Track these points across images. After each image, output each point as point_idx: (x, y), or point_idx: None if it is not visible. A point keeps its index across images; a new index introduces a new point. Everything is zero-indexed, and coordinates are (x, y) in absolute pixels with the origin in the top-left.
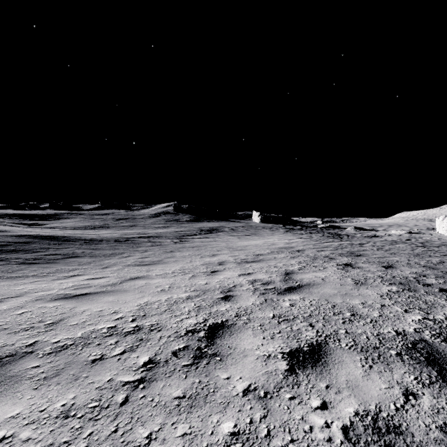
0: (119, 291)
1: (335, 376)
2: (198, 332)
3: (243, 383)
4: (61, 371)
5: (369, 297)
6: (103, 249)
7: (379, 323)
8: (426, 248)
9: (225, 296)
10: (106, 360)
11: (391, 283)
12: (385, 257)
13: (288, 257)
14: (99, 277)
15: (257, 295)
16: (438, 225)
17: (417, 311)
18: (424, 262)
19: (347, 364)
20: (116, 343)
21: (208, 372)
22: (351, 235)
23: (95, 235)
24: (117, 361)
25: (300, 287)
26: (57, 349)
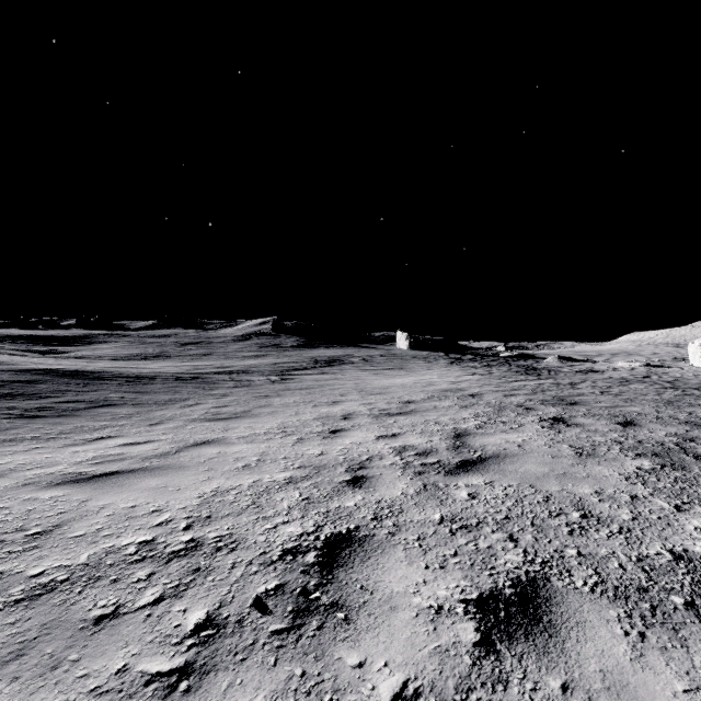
0: (170, 468)
1: (576, 660)
2: (305, 552)
3: (391, 679)
4: (28, 645)
5: (606, 480)
6: (156, 393)
7: (636, 535)
8: (680, 391)
9: (355, 478)
10: (123, 617)
11: (639, 454)
12: (618, 406)
13: (457, 406)
14: (142, 441)
15: (409, 475)
16: (693, 353)
17: (698, 510)
18: (684, 415)
19: (594, 628)
20: (149, 579)
21: (321, 650)
22: (554, 368)
23: (145, 370)
24: (144, 621)
25: (483, 461)
26: (34, 592)
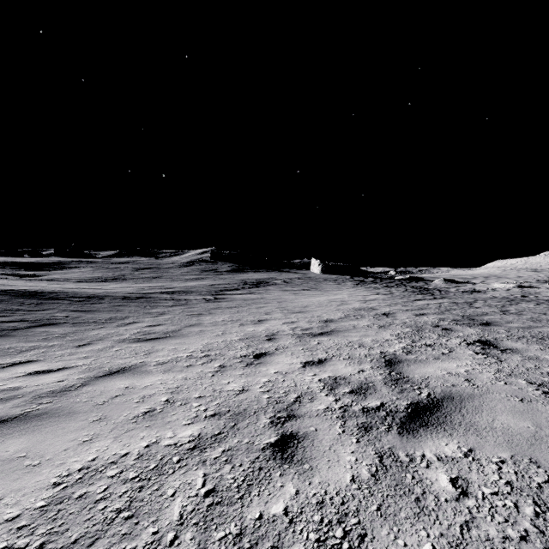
0: (55, 415)
1: None
2: None
3: None
4: None
5: None
6: (100, 311)
7: None
8: None
9: (282, 439)
10: None
11: None
12: (532, 327)
13: (375, 326)
14: (55, 369)
15: (353, 433)
16: None
17: None
18: None
19: None
20: None
21: None
22: (443, 289)
23: (100, 290)
24: None
25: (438, 405)
26: None
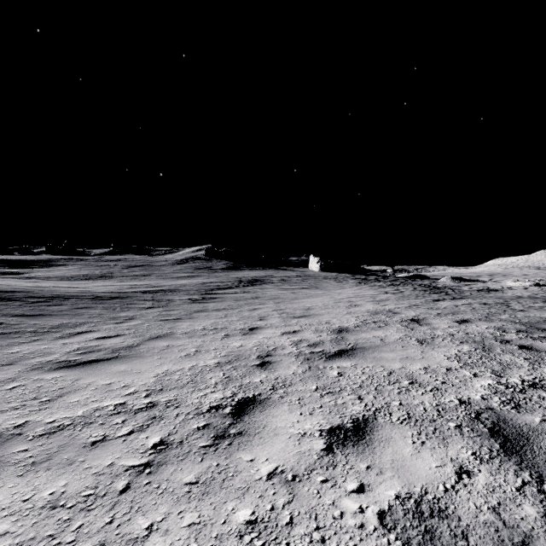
0: None
1: None
2: None
3: None
4: None
5: None
6: (51, 316)
7: None
8: None
9: None
10: None
11: None
12: None
13: (413, 339)
14: None
15: None
16: None
17: None
18: None
19: None
20: None
21: None
22: (454, 287)
23: (75, 289)
24: None
25: None
26: None
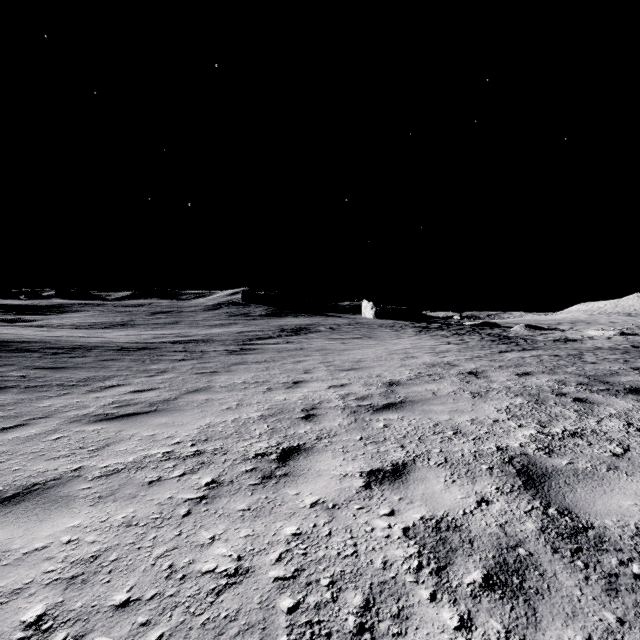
0: None
1: None
2: None
3: None
4: None
5: None
6: (76, 369)
7: None
8: None
9: None
10: None
11: None
12: None
13: (466, 393)
14: None
15: None
16: None
17: None
18: None
19: None
20: None
21: None
22: (527, 337)
23: (96, 339)
24: None
25: None
26: None
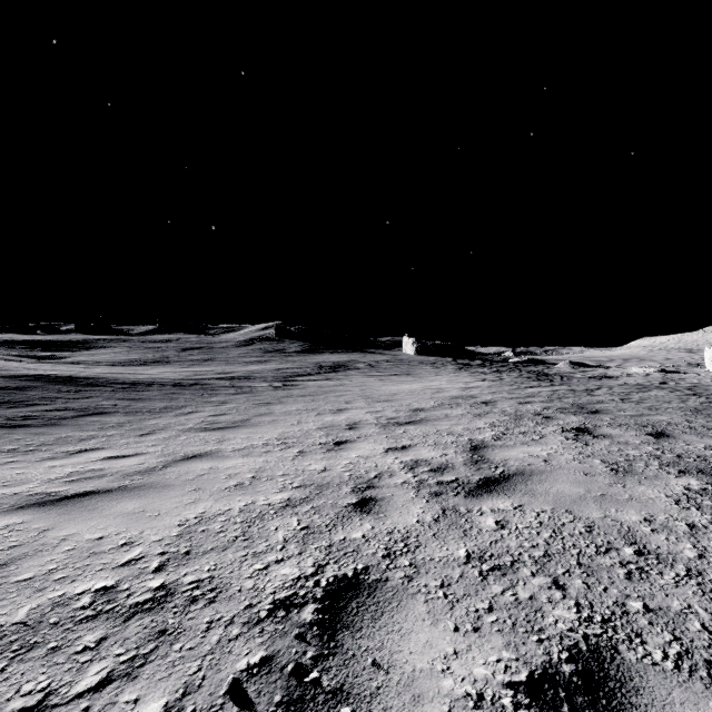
0: (153, 487)
1: None
2: (301, 606)
3: None
4: None
5: (653, 504)
6: (151, 400)
7: (710, 579)
8: (704, 398)
9: (362, 500)
10: None
11: (682, 471)
12: (644, 415)
13: (470, 414)
14: (128, 454)
15: (425, 497)
16: (710, 358)
17: None
18: None
19: None
20: (98, 647)
21: None
22: (566, 374)
23: (143, 376)
24: None
25: (507, 479)
26: None
